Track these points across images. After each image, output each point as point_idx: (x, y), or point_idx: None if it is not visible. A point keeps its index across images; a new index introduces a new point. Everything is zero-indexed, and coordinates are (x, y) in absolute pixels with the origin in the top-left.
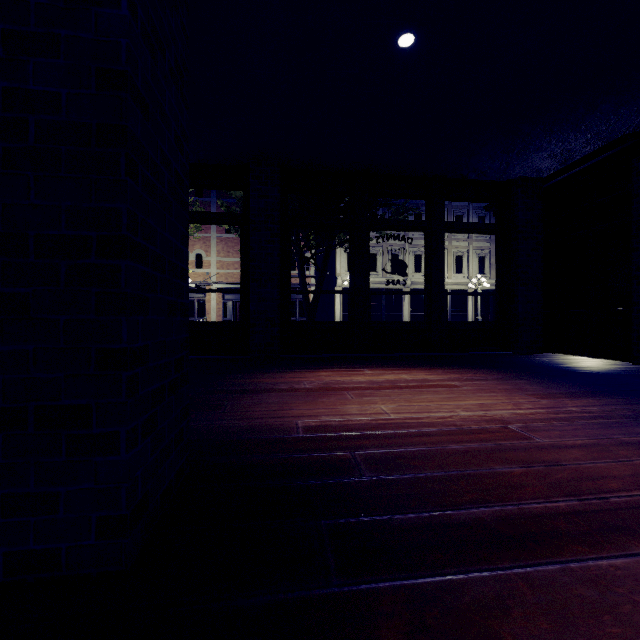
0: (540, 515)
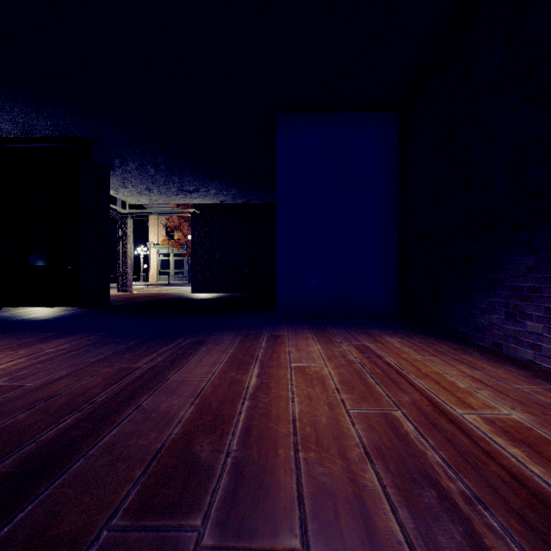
0: (57, 437)
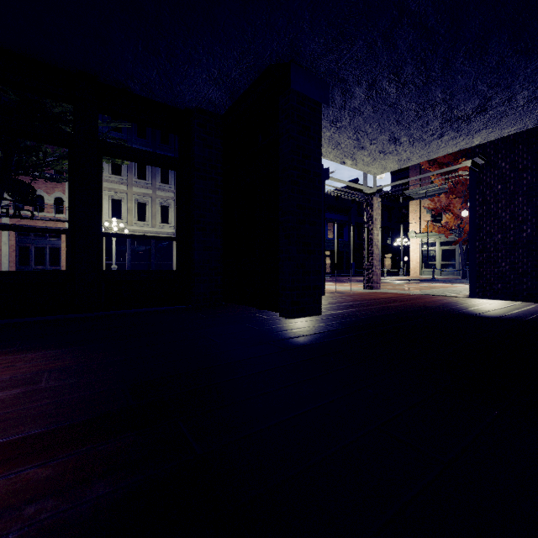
0: None
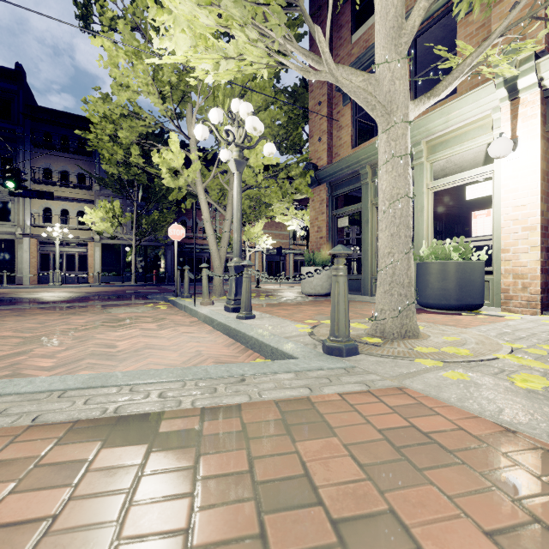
0: None
